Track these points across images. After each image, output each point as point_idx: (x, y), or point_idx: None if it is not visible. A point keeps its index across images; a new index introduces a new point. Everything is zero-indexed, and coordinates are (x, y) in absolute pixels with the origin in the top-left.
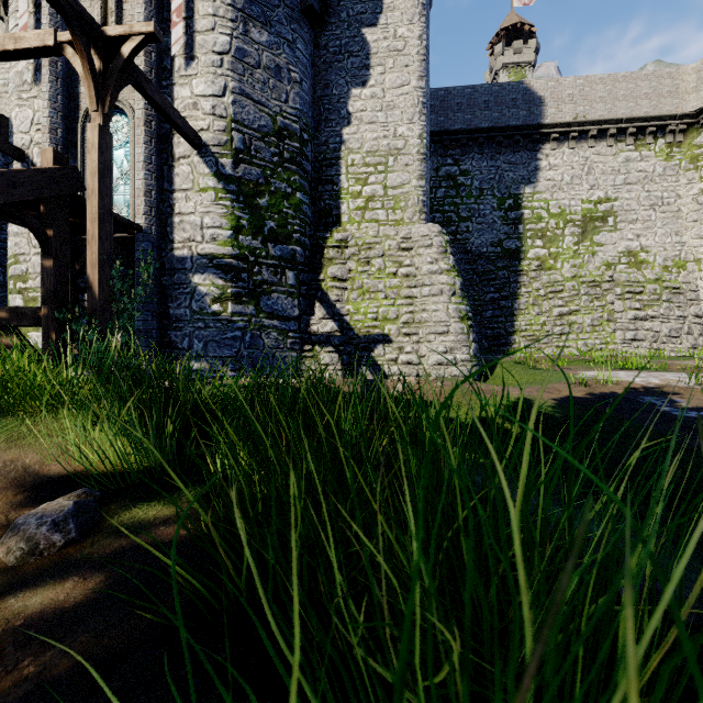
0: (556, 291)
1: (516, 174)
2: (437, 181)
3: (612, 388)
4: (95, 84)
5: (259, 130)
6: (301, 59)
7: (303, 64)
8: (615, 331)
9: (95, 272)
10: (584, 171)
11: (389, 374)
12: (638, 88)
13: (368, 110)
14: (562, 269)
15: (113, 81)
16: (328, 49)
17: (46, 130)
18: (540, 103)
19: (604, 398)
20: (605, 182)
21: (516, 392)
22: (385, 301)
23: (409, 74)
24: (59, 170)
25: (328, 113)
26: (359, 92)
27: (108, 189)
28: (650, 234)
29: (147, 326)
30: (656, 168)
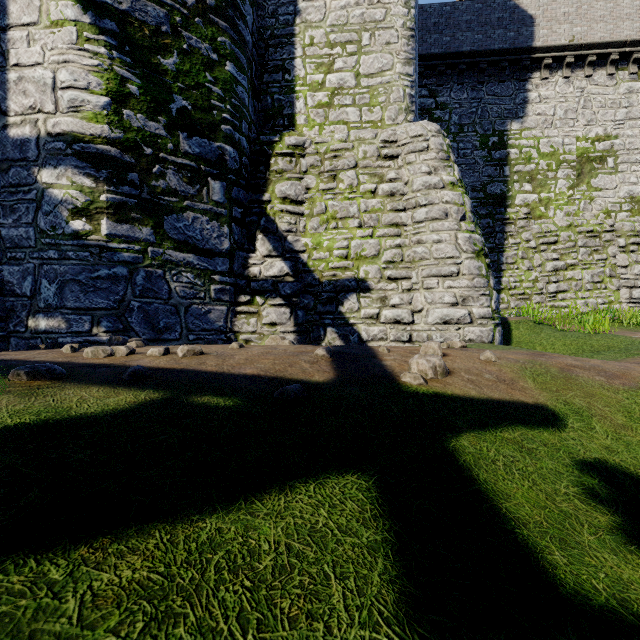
0: (549, 242)
1: (502, 107)
2: None
3: None
4: None
5: None
6: None
7: None
8: (619, 288)
9: None
10: (580, 104)
11: (366, 337)
12: None
13: None
14: (555, 218)
15: None
16: None
17: None
18: (531, 23)
19: None
20: (604, 117)
21: None
22: (359, 231)
23: None
24: None
25: None
26: None
27: None
28: None
29: None
30: None
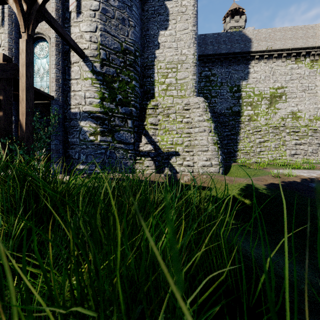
0: (257, 131)
1: (238, 75)
2: (201, 79)
3: (293, 178)
4: (23, 17)
5: (114, 49)
6: (135, 15)
7: (136, 18)
8: (286, 150)
9: (23, 118)
10: (271, 74)
11: (178, 171)
12: (297, 34)
13: (168, 41)
14: (260, 120)
15: (33, 17)
16: (148, 12)
17: (6, 48)
18: (250, 41)
19: (291, 184)
20: (281, 79)
21: (245, 181)
22: (176, 135)
23: (188, 23)
24: (6, 65)
25: (148, 43)
26: (163, 33)
27: (31, 74)
28: (303, 104)
29: (57, 147)
30: (305, 72)
